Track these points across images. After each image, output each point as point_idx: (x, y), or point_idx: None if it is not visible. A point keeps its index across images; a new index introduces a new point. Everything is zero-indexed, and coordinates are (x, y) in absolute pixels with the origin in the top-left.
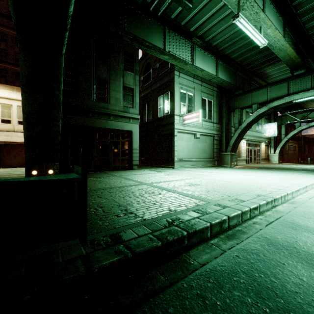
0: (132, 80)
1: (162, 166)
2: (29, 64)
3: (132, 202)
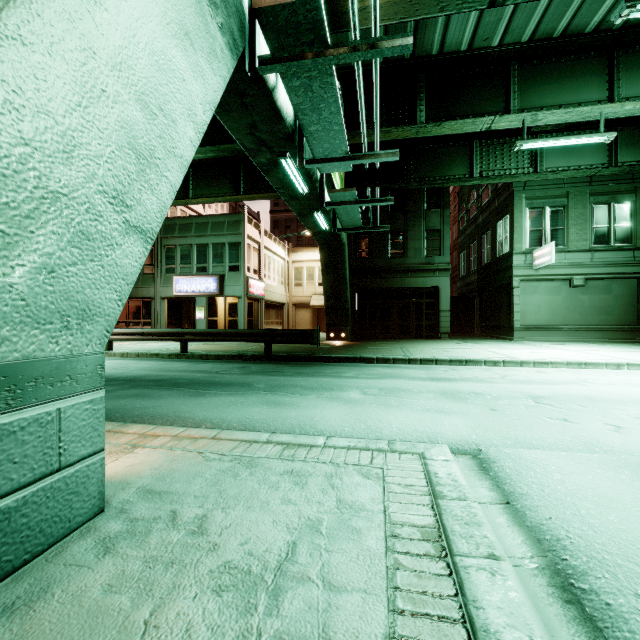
0: (438, 218)
1: (500, 337)
2: (325, 256)
3: (363, 351)
